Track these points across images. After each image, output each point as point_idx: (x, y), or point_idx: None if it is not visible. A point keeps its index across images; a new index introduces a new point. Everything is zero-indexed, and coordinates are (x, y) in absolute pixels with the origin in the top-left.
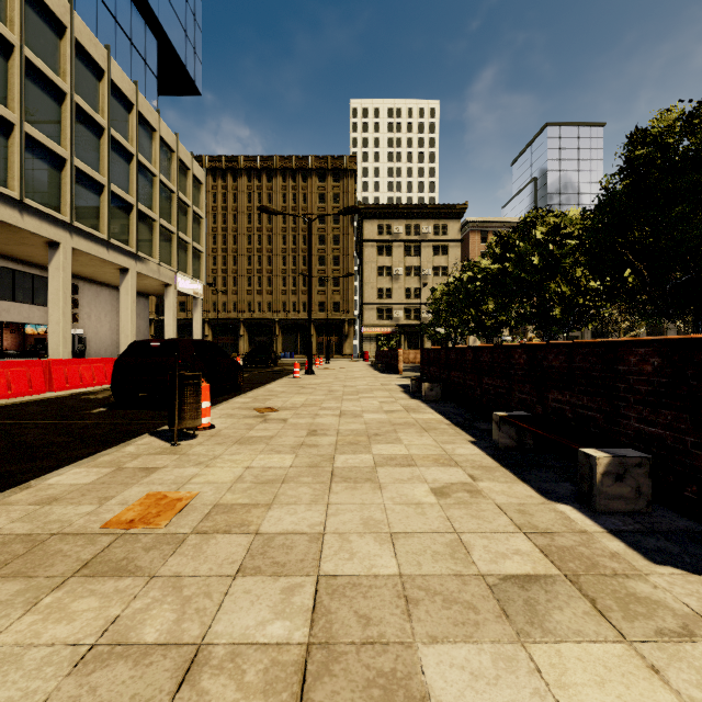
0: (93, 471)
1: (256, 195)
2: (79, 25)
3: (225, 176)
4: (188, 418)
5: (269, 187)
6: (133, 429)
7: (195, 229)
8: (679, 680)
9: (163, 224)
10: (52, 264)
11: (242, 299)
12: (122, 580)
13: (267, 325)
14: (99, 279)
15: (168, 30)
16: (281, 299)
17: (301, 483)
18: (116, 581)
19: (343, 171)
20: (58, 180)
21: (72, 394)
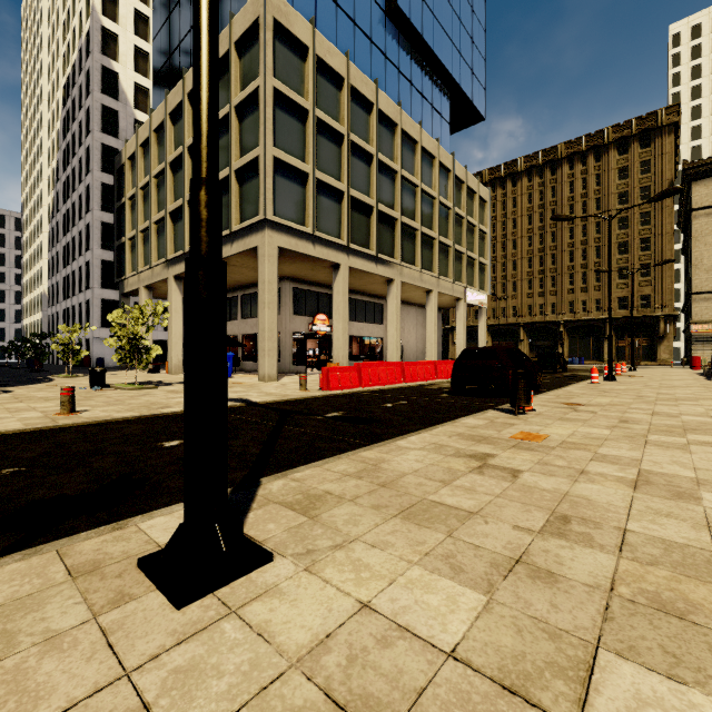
0: (479, 420)
1: (537, 194)
2: (404, 119)
3: (504, 183)
4: (523, 400)
5: (552, 180)
6: (477, 406)
7: (480, 245)
8: None
9: (456, 248)
10: (389, 295)
11: (522, 304)
12: (534, 452)
13: (549, 328)
14: (410, 300)
15: (458, 78)
16: (567, 299)
17: (619, 442)
18: (532, 452)
19: (656, 130)
20: (393, 235)
21: (416, 385)
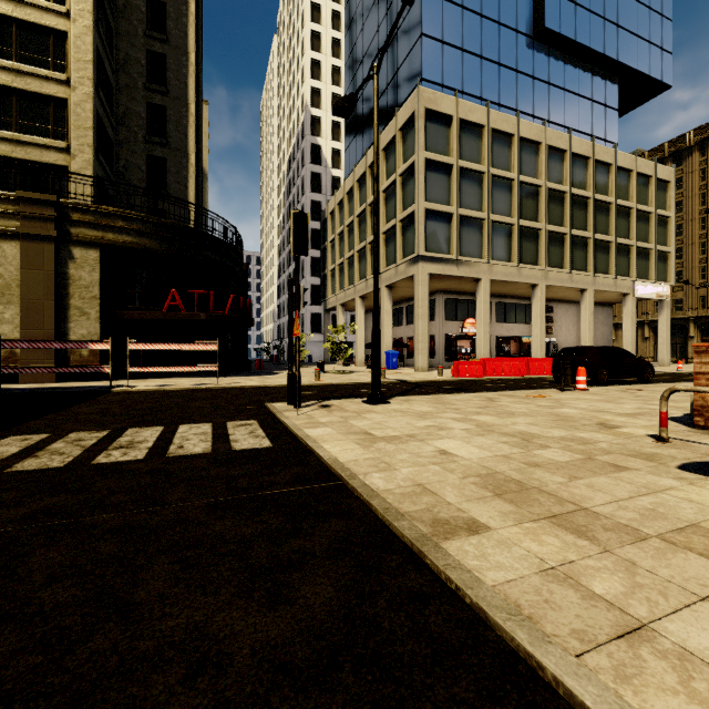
0: (529, 392)
1: None
2: (549, 134)
3: None
4: (567, 381)
5: None
6: (553, 388)
7: (660, 232)
8: (606, 416)
9: (620, 242)
10: (533, 299)
11: None
12: (524, 399)
13: None
14: (567, 299)
15: (627, 60)
16: None
17: (589, 400)
18: (523, 399)
19: None
20: (537, 244)
21: (538, 377)
